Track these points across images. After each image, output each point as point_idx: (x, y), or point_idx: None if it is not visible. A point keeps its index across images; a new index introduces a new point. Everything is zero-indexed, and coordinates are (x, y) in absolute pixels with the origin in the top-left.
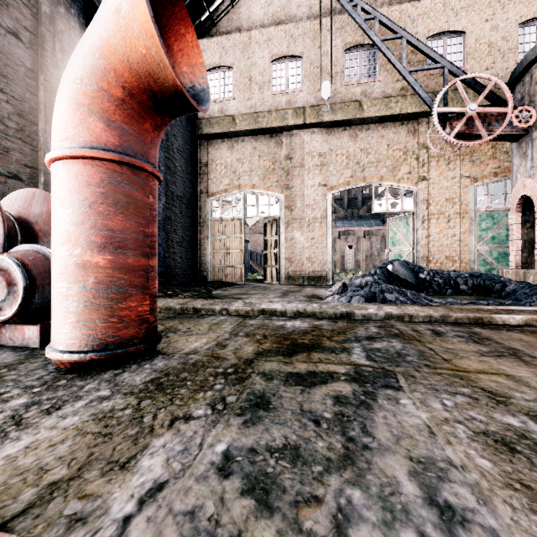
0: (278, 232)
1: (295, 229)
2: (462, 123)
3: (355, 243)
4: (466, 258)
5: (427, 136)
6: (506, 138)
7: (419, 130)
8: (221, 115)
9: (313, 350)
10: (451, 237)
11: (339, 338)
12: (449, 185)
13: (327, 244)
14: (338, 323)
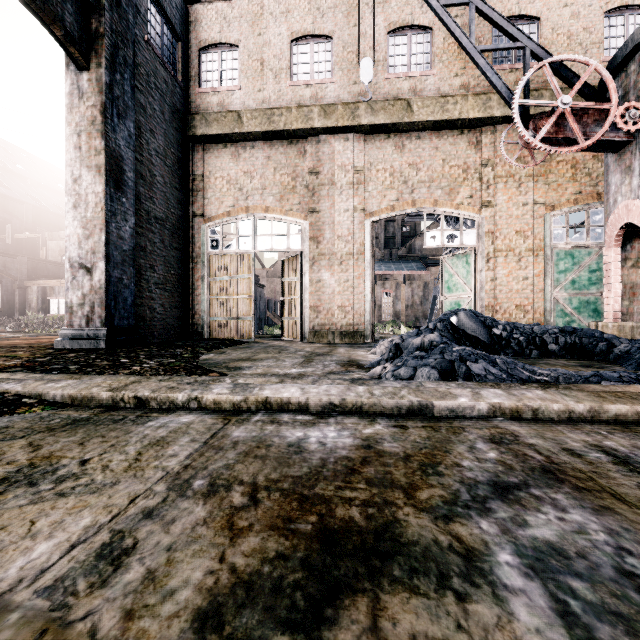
0: (301, 272)
1: (323, 268)
2: (552, 122)
3: (394, 290)
4: (540, 307)
5: (501, 142)
6: (604, 147)
7: (483, 142)
8: (221, 110)
9: (383, 571)
10: (523, 280)
11: (432, 493)
12: (520, 214)
13: (365, 288)
14: (409, 431)
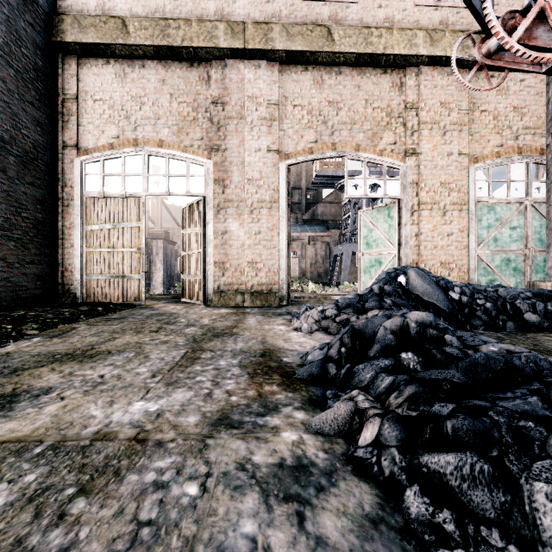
0: (203, 221)
1: (231, 217)
2: (531, 19)
3: (300, 250)
4: (464, 265)
5: (453, 56)
6: None
7: (408, 83)
8: (101, 15)
9: None
10: (448, 235)
11: None
12: (445, 164)
13: (280, 242)
14: None
